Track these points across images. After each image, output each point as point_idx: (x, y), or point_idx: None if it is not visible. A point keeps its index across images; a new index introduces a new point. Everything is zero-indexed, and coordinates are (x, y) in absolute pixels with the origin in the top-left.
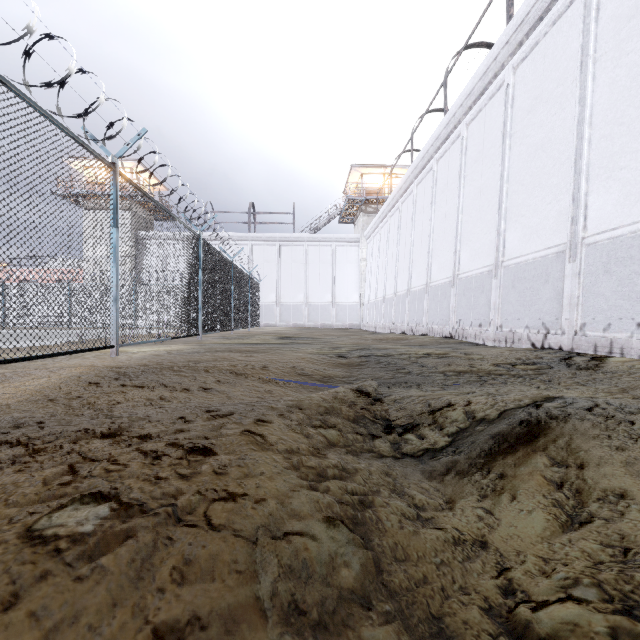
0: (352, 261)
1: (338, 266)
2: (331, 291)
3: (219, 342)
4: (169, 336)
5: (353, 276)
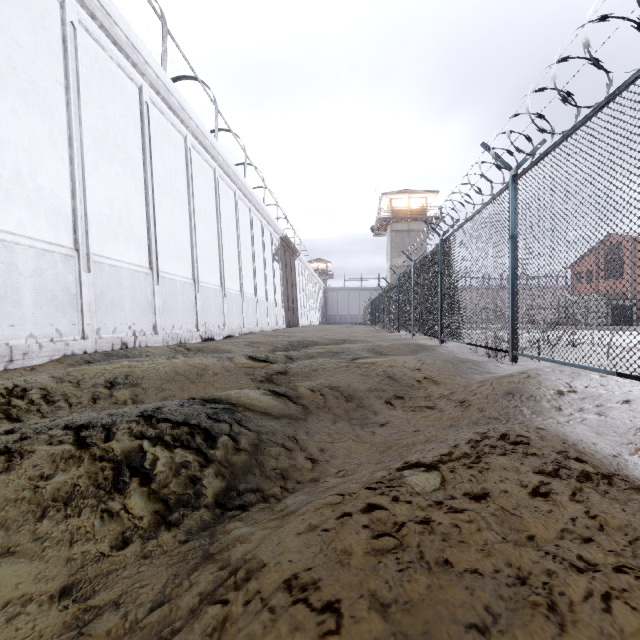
0: None
1: None
2: None
3: None
4: None
5: None
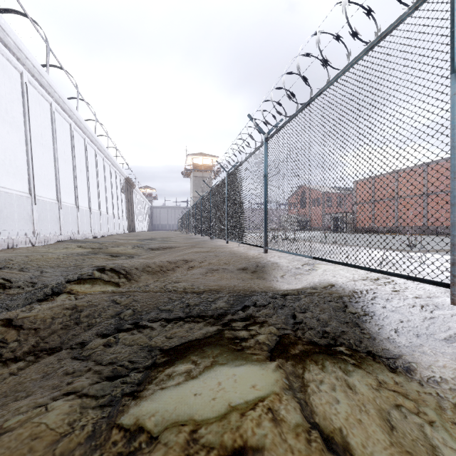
0: None
1: None
2: None
3: None
4: None
5: None
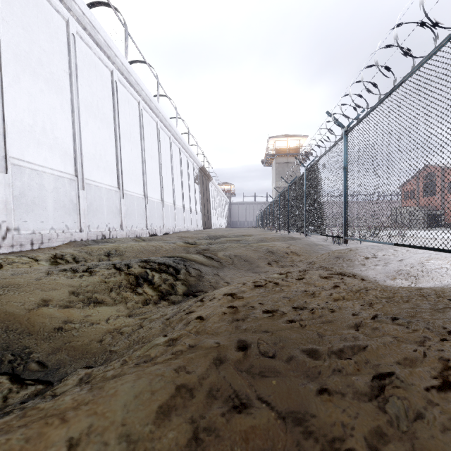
0: None
1: None
2: None
3: None
4: None
5: None
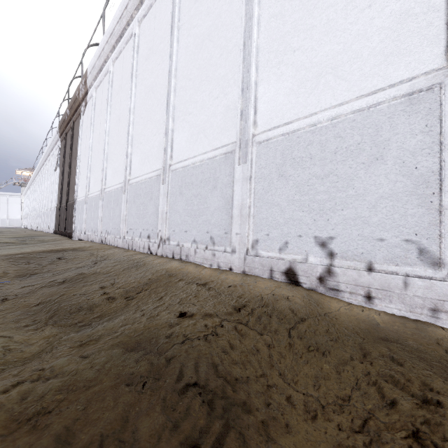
0: (18, 203)
1: (10, 204)
2: (7, 214)
3: None
4: None
5: (18, 208)
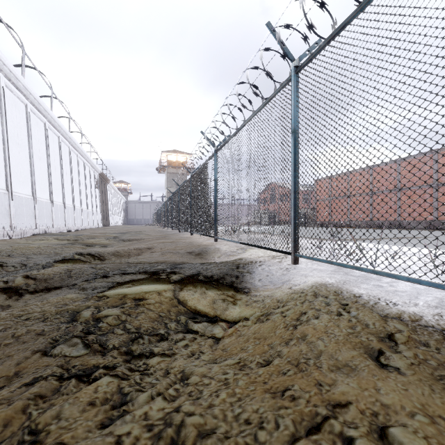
0: None
1: None
2: None
3: (305, 285)
4: (442, 269)
5: None
